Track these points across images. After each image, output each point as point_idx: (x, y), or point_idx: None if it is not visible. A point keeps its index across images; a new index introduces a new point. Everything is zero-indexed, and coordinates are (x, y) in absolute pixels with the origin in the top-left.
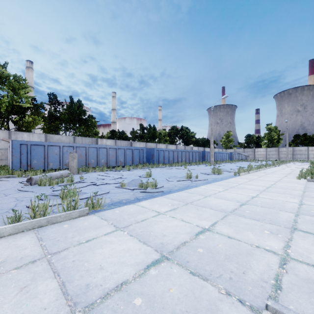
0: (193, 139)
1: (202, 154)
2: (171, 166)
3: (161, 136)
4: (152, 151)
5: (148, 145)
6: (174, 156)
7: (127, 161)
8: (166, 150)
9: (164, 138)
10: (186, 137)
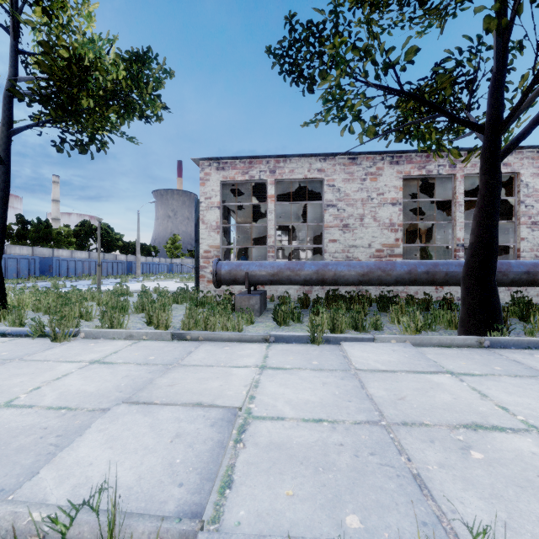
0: (119, 243)
1: (129, 266)
2: (79, 280)
3: (62, 237)
4: (50, 261)
5: (38, 251)
6: (84, 267)
7: (10, 274)
8: (72, 260)
9: (67, 240)
10: (107, 240)
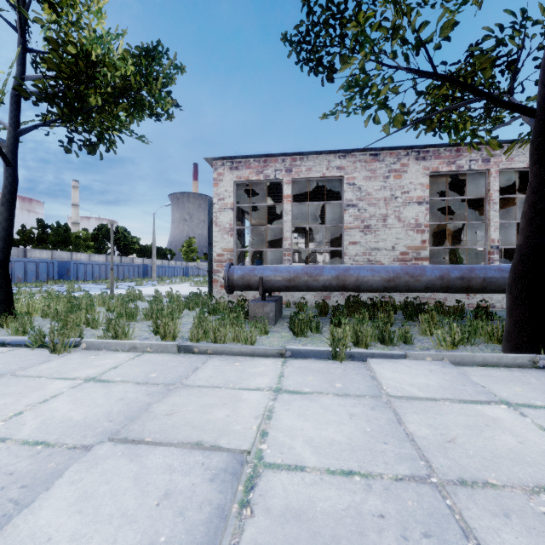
0: (136, 246)
1: (145, 269)
2: (96, 283)
3: (80, 241)
4: (68, 264)
5: (57, 254)
6: (101, 271)
7: (29, 277)
8: (89, 263)
9: (85, 243)
10: (124, 243)
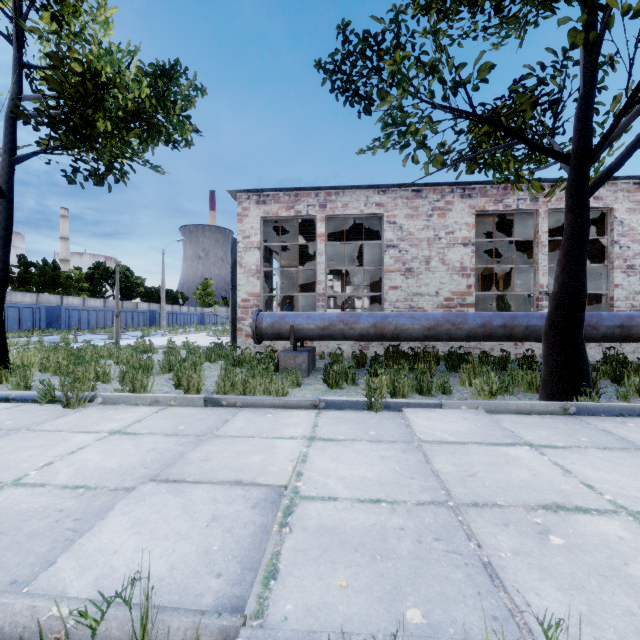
0: (141, 288)
1: (152, 316)
2: (93, 333)
3: (72, 282)
4: (58, 310)
5: (44, 298)
6: (99, 318)
7: (10, 326)
8: (84, 309)
9: (78, 285)
10: (126, 285)
